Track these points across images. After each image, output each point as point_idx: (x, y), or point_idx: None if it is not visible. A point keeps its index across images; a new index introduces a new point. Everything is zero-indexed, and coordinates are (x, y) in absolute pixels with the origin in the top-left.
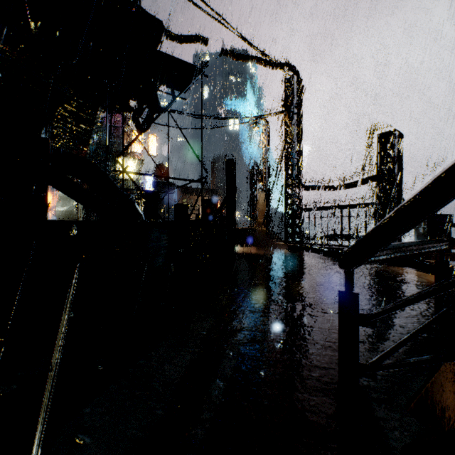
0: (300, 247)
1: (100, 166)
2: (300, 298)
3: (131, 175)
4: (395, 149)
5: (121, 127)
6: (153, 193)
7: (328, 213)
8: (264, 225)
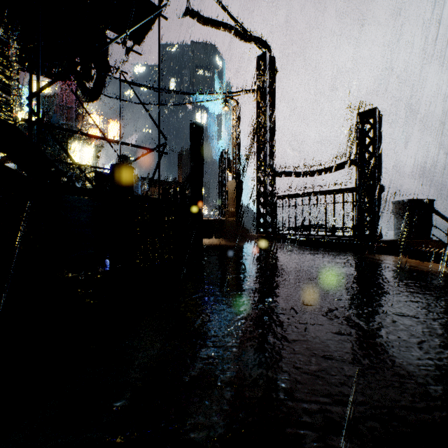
0: (274, 237)
1: (48, 150)
2: (300, 300)
3: (87, 163)
4: (376, 129)
5: (74, 108)
6: (105, 175)
7: (303, 201)
8: (235, 215)
